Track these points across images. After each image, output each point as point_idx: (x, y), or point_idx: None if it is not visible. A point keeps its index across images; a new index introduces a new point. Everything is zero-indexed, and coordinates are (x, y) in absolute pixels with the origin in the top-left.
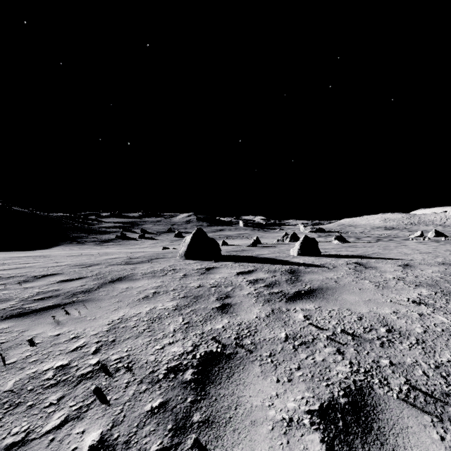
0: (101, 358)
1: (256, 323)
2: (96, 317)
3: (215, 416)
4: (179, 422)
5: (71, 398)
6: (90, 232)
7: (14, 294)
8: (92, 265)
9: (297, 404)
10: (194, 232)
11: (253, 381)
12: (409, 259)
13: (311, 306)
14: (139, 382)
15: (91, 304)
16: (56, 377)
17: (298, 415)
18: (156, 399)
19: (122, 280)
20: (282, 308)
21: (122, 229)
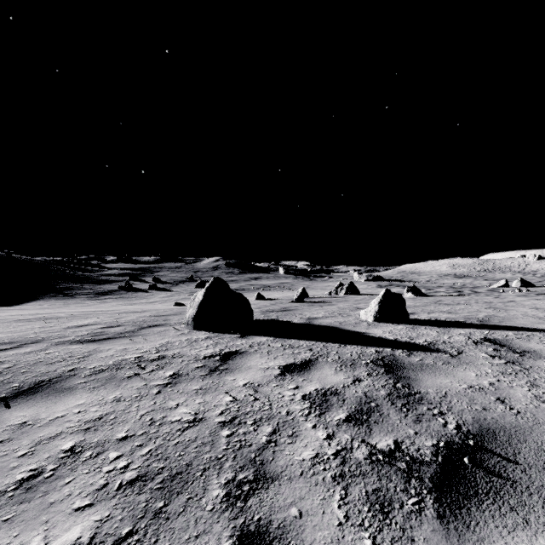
0: None
1: None
2: None
3: None
4: None
5: None
6: (85, 282)
7: None
8: (27, 343)
9: None
10: (209, 285)
11: None
12: None
13: None
14: None
15: None
16: None
17: None
18: None
19: (38, 391)
20: None
21: (129, 277)
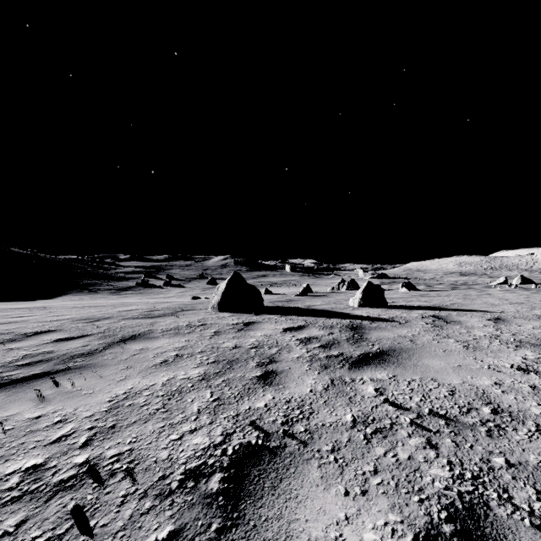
0: (92, 454)
1: (311, 400)
2: (94, 390)
3: None
4: None
5: (37, 523)
6: (105, 279)
7: None
8: (101, 319)
9: (378, 536)
10: (230, 278)
11: (310, 494)
12: (499, 311)
13: (383, 375)
14: (142, 496)
15: (91, 371)
16: (22, 485)
17: None
18: (164, 525)
19: (137, 338)
20: (345, 377)
21: (144, 274)
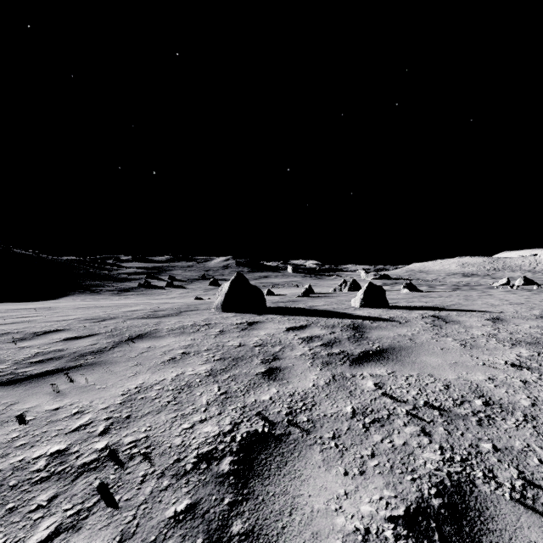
0: (111, 441)
1: (314, 394)
2: (107, 385)
3: (262, 525)
4: (212, 534)
5: (67, 498)
6: (107, 280)
7: (6, 356)
8: (107, 319)
9: (373, 508)
10: (233, 279)
11: (312, 474)
12: (498, 312)
13: (382, 371)
14: (160, 476)
15: (102, 368)
16: (49, 467)
17: (376, 524)
18: (182, 499)
19: (144, 337)
20: (346, 373)
21: (146, 275)
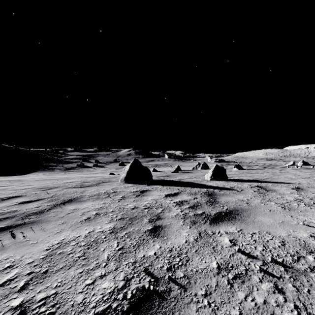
0: (26, 297)
1: (187, 249)
2: (38, 241)
3: None
4: None
5: None
6: (58, 162)
7: None
8: (52, 188)
9: None
10: (132, 162)
11: None
12: (297, 183)
13: (233, 229)
14: None
15: (38, 225)
16: None
17: None
18: None
19: (72, 201)
20: (208, 231)
21: (82, 160)
